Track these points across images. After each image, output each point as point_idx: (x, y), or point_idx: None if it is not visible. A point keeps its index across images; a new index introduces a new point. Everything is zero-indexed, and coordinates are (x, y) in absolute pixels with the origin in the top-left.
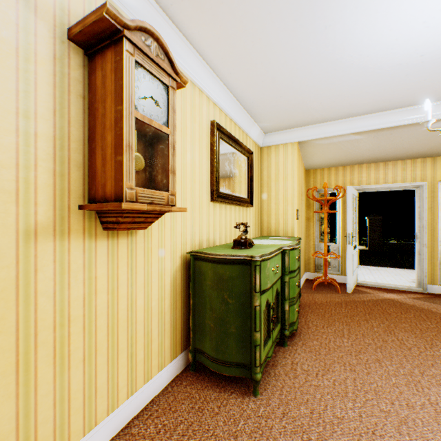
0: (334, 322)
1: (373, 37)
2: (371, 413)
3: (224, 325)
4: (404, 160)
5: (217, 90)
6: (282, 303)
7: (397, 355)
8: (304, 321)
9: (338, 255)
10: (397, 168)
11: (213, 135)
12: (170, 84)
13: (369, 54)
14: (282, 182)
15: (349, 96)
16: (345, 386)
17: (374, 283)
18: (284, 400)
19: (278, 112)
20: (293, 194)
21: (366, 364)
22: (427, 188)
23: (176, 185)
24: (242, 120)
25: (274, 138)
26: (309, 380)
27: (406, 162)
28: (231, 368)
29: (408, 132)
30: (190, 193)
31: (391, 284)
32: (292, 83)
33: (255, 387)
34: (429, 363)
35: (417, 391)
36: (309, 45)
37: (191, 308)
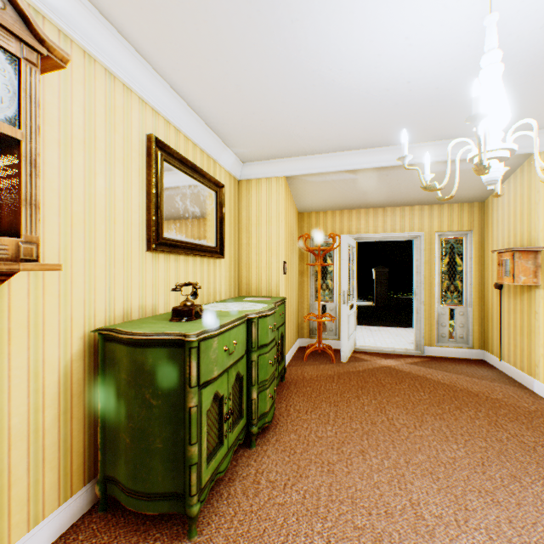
0: (321, 403)
1: (353, 47)
2: (343, 534)
3: (145, 439)
4: (402, 207)
5: (158, 91)
6: (249, 390)
7: (385, 442)
8: (286, 406)
9: (334, 317)
10: (396, 215)
11: (151, 155)
12: (24, 54)
13: (351, 70)
14: (265, 226)
15: (337, 124)
16: (318, 498)
17: (373, 348)
18: (232, 536)
19: (254, 135)
20: (279, 243)
21: (349, 460)
22: (425, 239)
23: (39, 226)
24: (207, 141)
25: (255, 170)
26: (274, 497)
27: (404, 209)
28: (157, 503)
29: (404, 175)
30: (105, 239)
31: (390, 347)
32: (264, 97)
33: (192, 526)
34: (417, 447)
35: (400, 489)
36: (275, 43)
37: (99, 415)
